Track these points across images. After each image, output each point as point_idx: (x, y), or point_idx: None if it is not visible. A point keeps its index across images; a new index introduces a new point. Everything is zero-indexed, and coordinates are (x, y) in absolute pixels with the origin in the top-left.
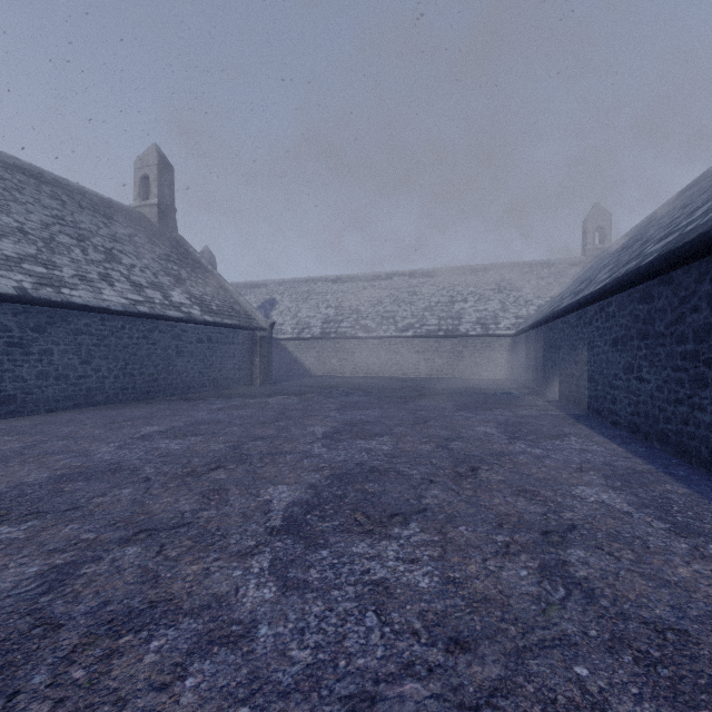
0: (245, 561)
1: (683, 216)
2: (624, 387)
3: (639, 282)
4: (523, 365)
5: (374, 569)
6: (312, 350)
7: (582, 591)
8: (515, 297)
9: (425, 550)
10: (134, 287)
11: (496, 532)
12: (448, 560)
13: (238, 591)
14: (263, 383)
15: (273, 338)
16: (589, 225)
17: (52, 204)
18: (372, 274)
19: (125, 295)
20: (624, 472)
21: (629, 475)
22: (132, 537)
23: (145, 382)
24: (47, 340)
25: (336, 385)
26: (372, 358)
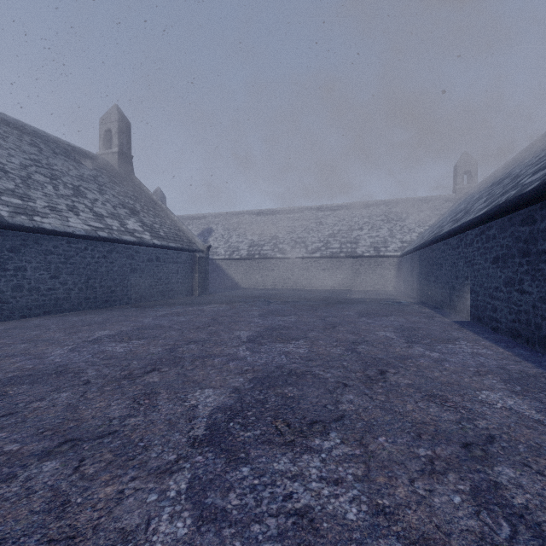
0: (162, 481)
1: None
2: (505, 298)
3: (521, 207)
4: (408, 280)
5: (297, 492)
6: (240, 268)
7: (528, 526)
8: (401, 226)
9: (348, 466)
10: (96, 216)
11: (417, 444)
12: (374, 480)
13: (149, 524)
14: (201, 294)
15: (209, 259)
16: (459, 169)
17: (31, 150)
18: (287, 208)
19: (88, 223)
20: (519, 375)
21: (525, 379)
22: (55, 449)
23: (104, 293)
24: (21, 259)
25: (259, 295)
26: (287, 274)
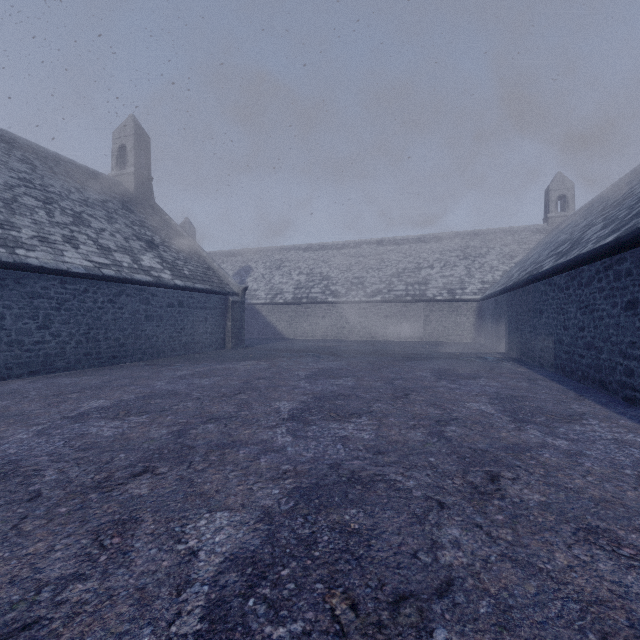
0: None
1: None
2: None
3: None
4: (491, 329)
5: None
6: (284, 315)
7: None
8: (480, 263)
9: None
10: (101, 250)
11: None
12: None
13: None
14: (235, 346)
15: (247, 303)
16: (551, 193)
17: (21, 167)
18: (341, 242)
19: (89, 258)
20: None
21: None
22: None
23: (110, 347)
24: None
25: (307, 349)
26: (341, 322)
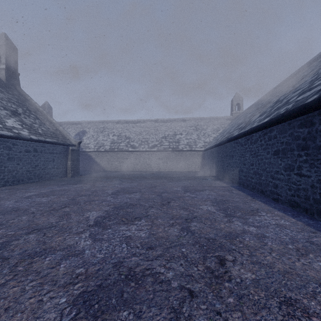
0: None
1: (304, 85)
2: (285, 179)
3: (301, 114)
4: (209, 165)
5: None
6: (105, 157)
7: None
8: (203, 133)
9: None
10: None
11: None
12: None
13: None
14: (73, 175)
15: (83, 151)
16: (234, 102)
17: None
18: (136, 120)
19: None
20: None
21: None
22: None
23: None
24: None
25: (116, 176)
26: (136, 161)
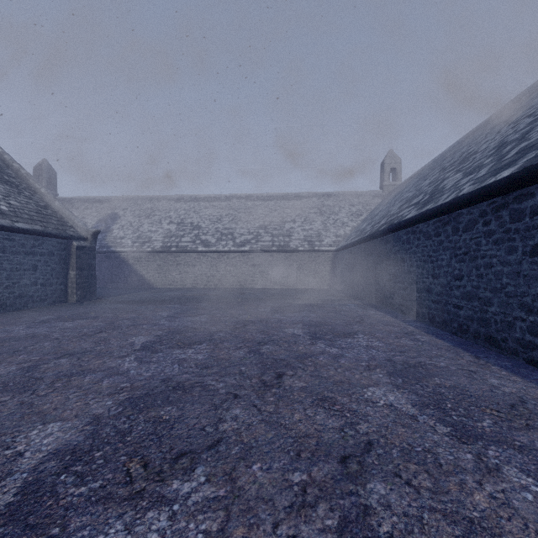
0: None
1: None
2: None
3: None
4: (346, 277)
5: None
6: (152, 263)
7: None
8: (334, 219)
9: None
10: None
11: None
12: None
13: None
14: (81, 299)
15: (111, 251)
16: (386, 166)
17: None
18: (212, 195)
19: None
20: None
21: None
22: None
23: None
24: None
25: (169, 300)
26: (211, 271)
